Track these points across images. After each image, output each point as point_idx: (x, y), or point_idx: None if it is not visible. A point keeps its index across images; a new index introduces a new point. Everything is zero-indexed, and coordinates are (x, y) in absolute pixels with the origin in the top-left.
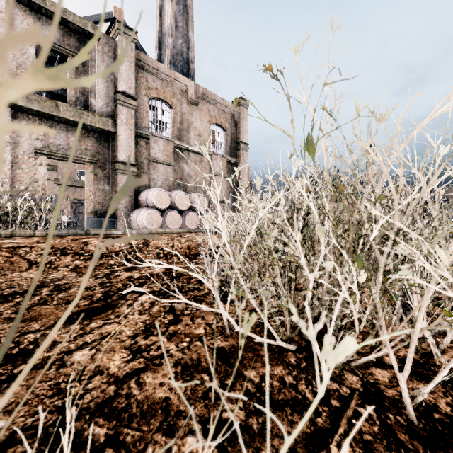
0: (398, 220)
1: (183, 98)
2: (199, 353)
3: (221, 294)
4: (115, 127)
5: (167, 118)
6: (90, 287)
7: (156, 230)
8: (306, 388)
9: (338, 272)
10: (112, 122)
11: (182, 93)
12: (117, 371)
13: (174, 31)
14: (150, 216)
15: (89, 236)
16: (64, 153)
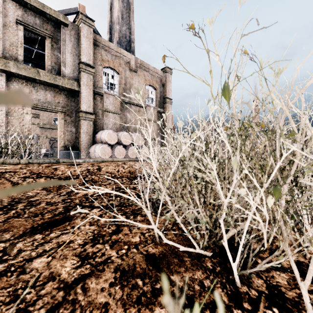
0: (300, 154)
1: (127, 67)
2: (135, 259)
3: (152, 209)
4: (79, 87)
5: (115, 81)
6: (55, 202)
7: (107, 159)
8: (221, 292)
9: (251, 198)
10: (77, 84)
11: (126, 64)
12: (67, 277)
13: (120, 20)
14: (103, 149)
15: (59, 163)
16: (43, 105)
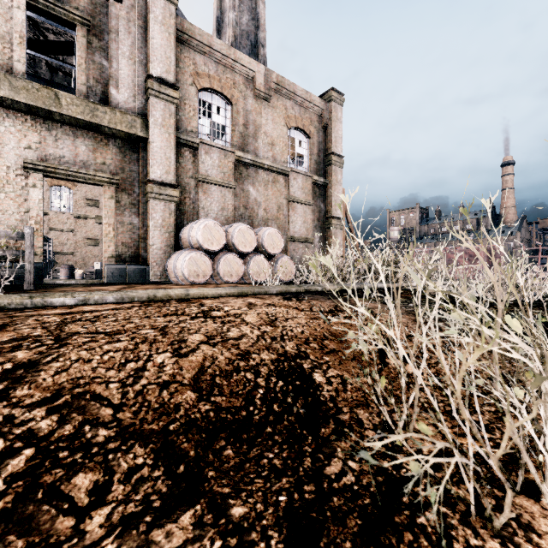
0: None
1: (248, 90)
2: None
3: None
4: (146, 131)
5: (224, 119)
6: None
7: (167, 292)
8: None
9: None
10: (142, 123)
11: (246, 83)
12: None
13: (237, 2)
14: (194, 263)
15: None
16: (69, 169)
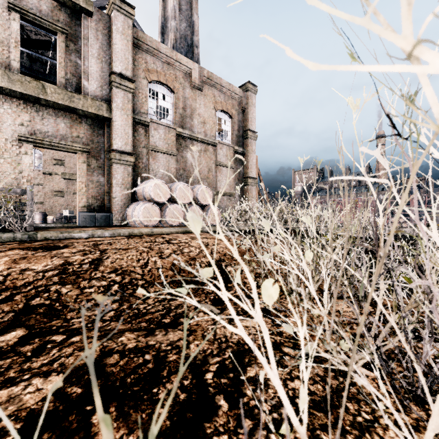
0: None
1: (186, 82)
2: None
3: None
4: (110, 112)
5: (168, 104)
6: None
7: (140, 230)
8: None
9: None
10: (107, 107)
11: (185, 77)
12: None
13: (177, 13)
14: (147, 211)
15: (30, 242)
16: (52, 141)
